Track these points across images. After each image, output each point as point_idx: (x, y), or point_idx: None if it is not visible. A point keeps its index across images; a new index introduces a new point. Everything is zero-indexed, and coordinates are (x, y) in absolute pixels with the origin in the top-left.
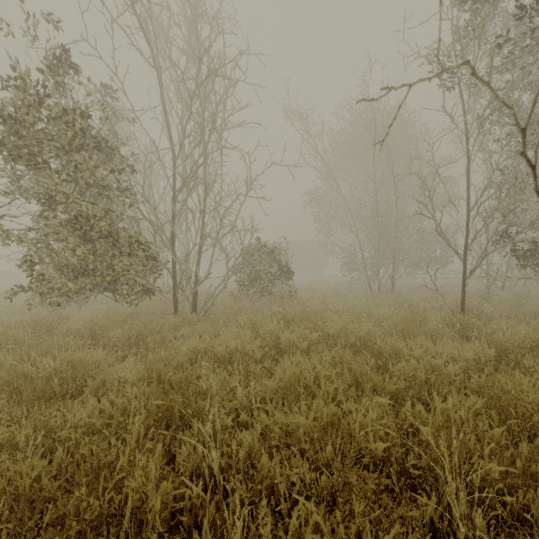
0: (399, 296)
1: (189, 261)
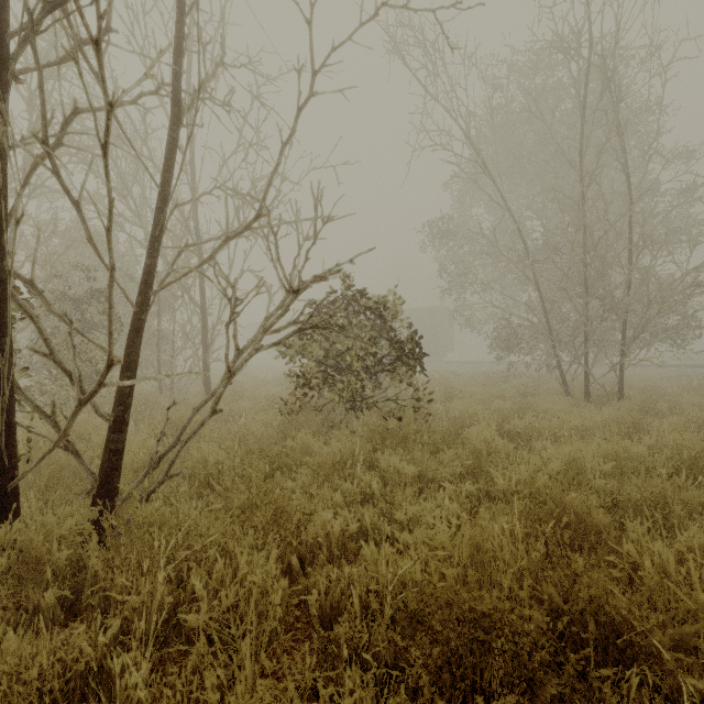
0: (644, 406)
1: (205, 334)
